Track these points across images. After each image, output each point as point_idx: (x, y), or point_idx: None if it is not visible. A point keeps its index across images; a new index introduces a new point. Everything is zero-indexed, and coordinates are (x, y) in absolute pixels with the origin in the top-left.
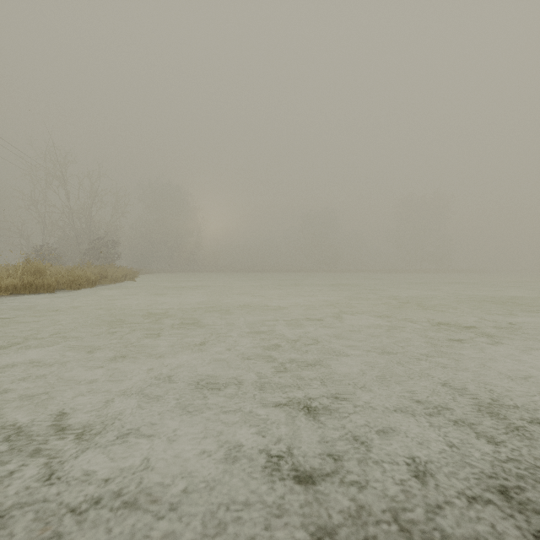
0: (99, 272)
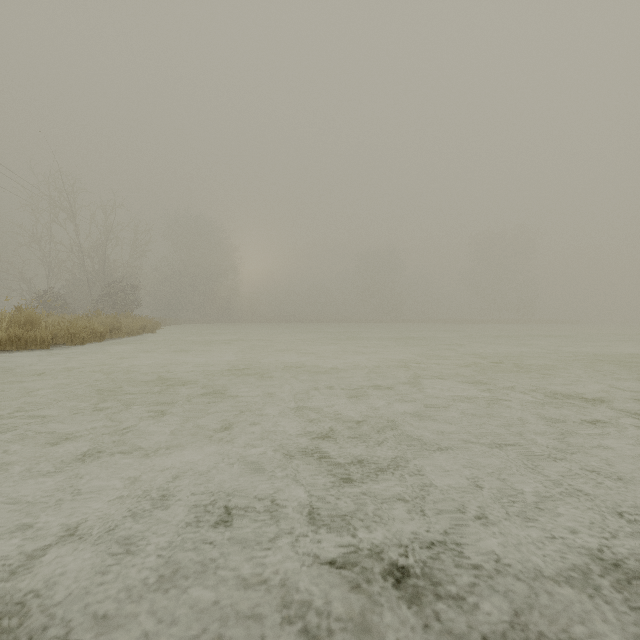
0: (110, 323)
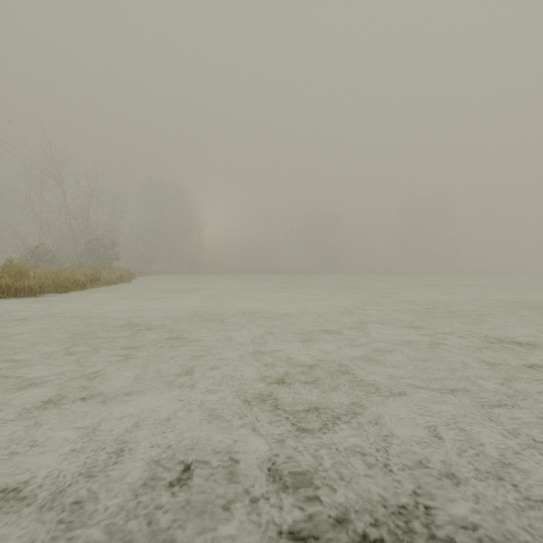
0: (91, 274)
